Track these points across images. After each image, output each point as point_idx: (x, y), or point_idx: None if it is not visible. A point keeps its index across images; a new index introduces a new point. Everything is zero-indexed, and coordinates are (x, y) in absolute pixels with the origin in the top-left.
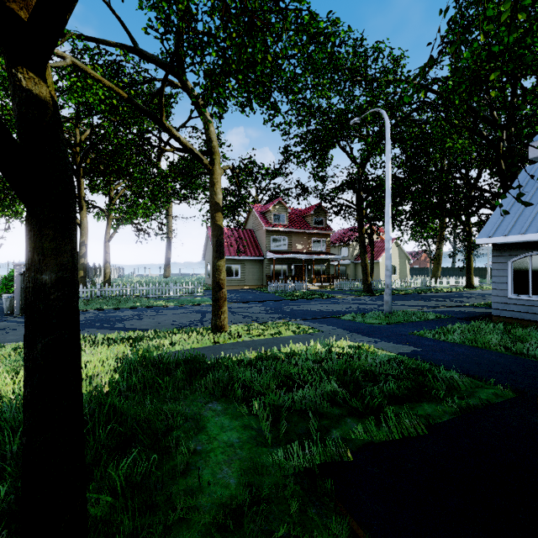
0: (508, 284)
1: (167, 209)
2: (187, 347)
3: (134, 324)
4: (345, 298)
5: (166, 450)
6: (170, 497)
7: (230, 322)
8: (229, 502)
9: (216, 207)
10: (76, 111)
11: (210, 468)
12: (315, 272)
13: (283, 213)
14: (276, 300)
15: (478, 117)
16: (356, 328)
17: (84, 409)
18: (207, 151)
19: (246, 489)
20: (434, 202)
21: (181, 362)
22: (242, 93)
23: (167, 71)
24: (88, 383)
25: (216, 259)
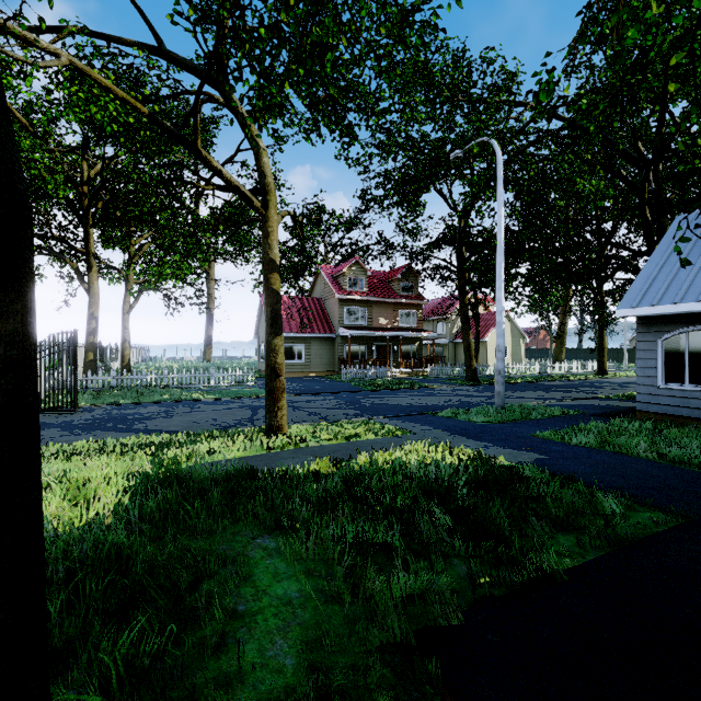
0: (658, 369)
1: (208, 271)
2: (230, 456)
3: (159, 424)
4: (442, 389)
5: (193, 613)
6: (193, 691)
7: (291, 421)
8: (284, 698)
9: (271, 265)
10: (83, 137)
11: (256, 641)
12: (403, 355)
13: (361, 276)
14: (351, 391)
15: (616, 151)
16: (459, 428)
17: (73, 552)
18: (258, 190)
19: (310, 675)
20: (558, 262)
21: (219, 479)
22: (305, 99)
23: (203, 78)
24: (85, 511)
25: (271, 336)
